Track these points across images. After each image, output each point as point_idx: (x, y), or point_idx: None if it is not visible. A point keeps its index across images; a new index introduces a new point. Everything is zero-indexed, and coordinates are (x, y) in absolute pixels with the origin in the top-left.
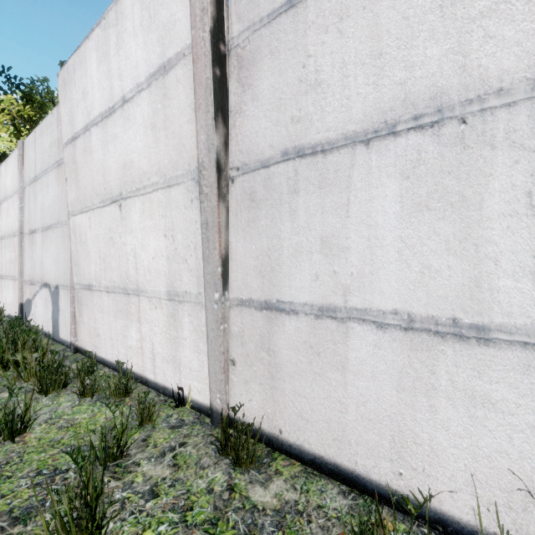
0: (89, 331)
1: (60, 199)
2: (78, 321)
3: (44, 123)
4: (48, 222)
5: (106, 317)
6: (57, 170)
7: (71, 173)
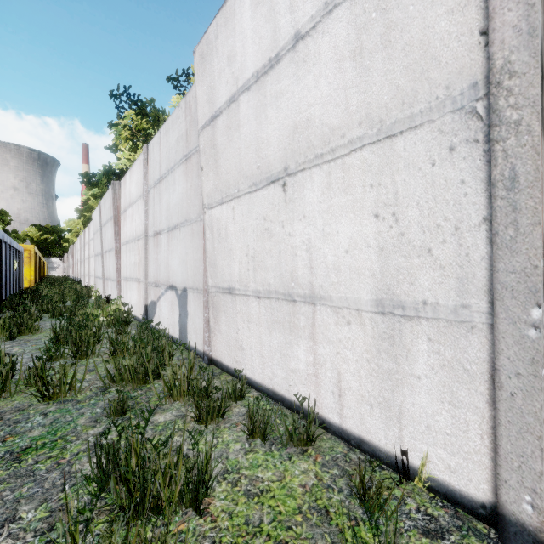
0: (227, 342)
1: (189, 195)
2: (212, 329)
3: (170, 119)
4: (175, 222)
5: (254, 328)
6: (185, 164)
7: (208, 160)
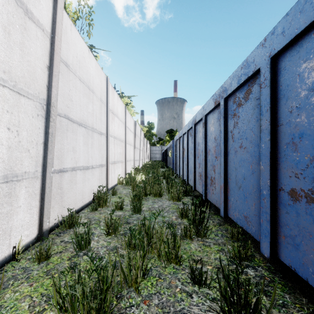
0: None
1: None
2: None
3: None
4: None
5: None
6: None
7: None
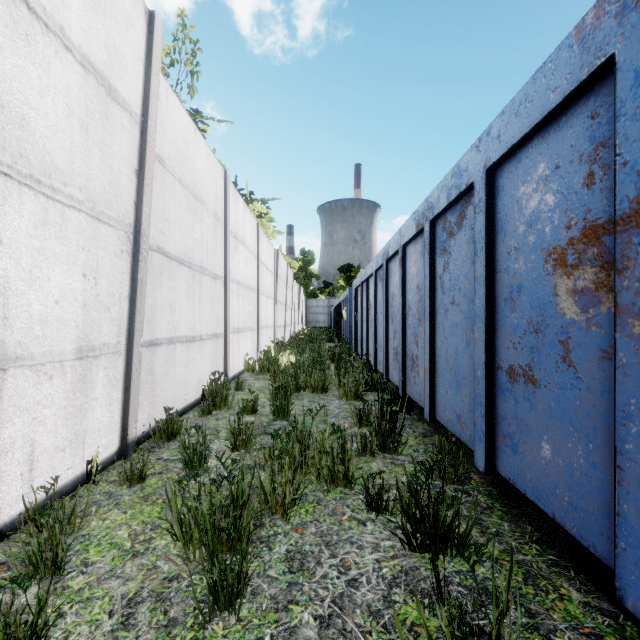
0: None
1: None
2: None
3: None
4: None
5: None
6: None
7: None
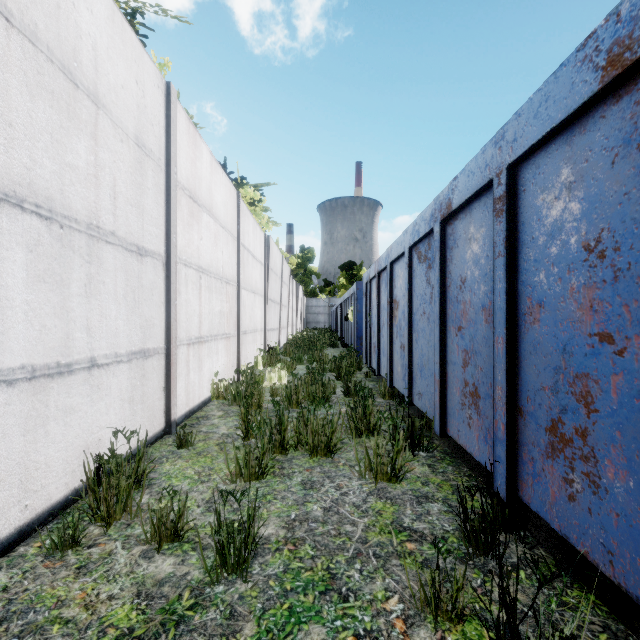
0: None
1: None
2: None
3: None
4: None
5: None
6: None
7: None
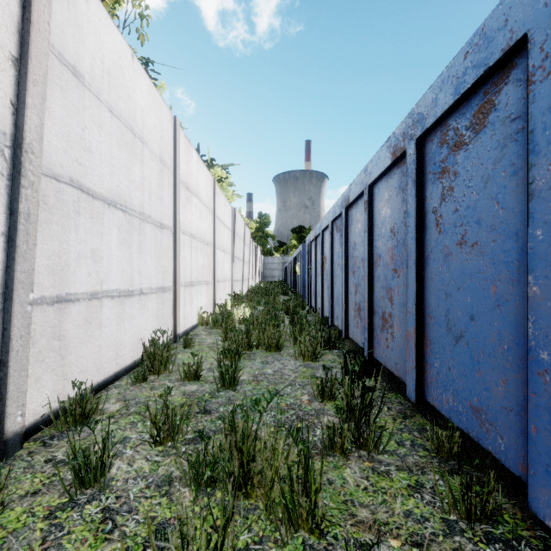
0: None
1: None
2: None
3: None
4: None
5: None
6: None
7: None
